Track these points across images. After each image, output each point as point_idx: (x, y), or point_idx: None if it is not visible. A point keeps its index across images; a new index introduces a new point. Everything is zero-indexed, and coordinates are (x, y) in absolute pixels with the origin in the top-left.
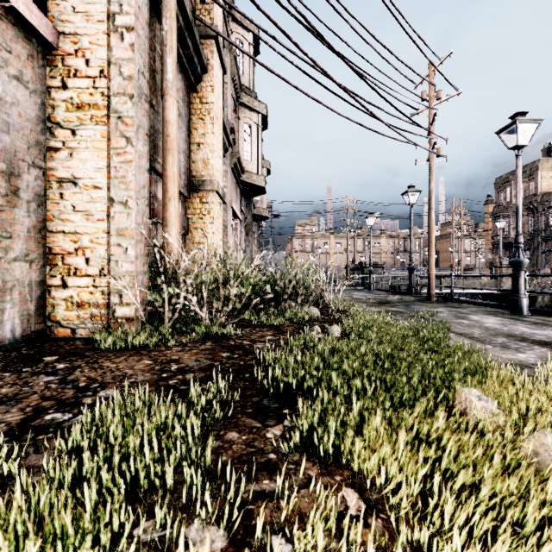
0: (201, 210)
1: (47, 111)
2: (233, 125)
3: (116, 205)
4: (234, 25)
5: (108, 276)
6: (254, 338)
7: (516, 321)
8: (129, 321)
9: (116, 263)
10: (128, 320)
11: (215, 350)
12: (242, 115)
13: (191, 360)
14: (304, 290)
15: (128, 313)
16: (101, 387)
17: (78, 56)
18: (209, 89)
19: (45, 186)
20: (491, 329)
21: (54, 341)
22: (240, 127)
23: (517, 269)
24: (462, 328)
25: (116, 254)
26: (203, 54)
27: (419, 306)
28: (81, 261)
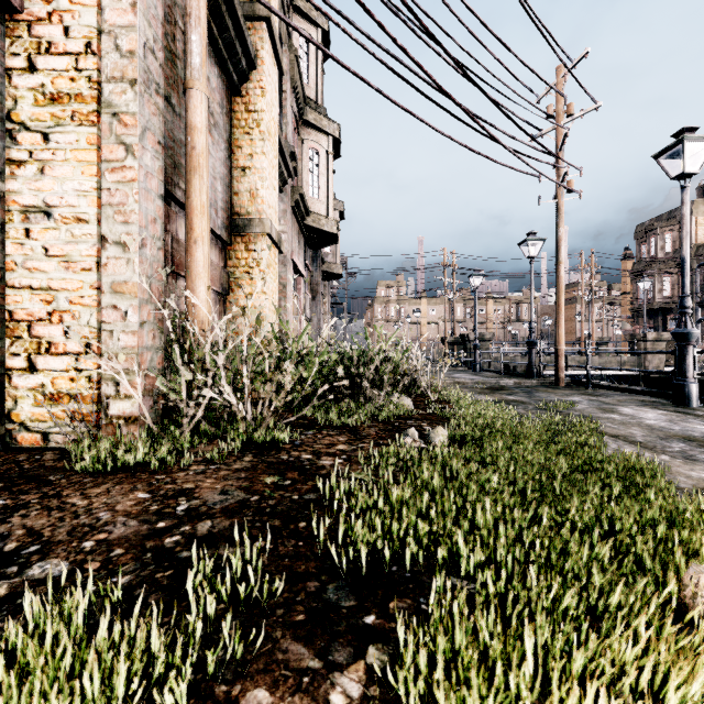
0: (247, 260)
1: (5, 105)
2: (294, 149)
3: (109, 247)
4: (295, 17)
5: (91, 354)
6: (318, 448)
7: (686, 416)
8: (130, 422)
9: (110, 334)
10: (127, 420)
11: (255, 471)
12: (307, 137)
13: (215, 490)
14: (391, 372)
15: (129, 410)
16: (40, 554)
17: (53, 22)
18: (258, 91)
19: (2, 218)
20: (656, 428)
21: (12, 454)
22: (304, 153)
23: (683, 343)
24: (615, 426)
25: (109, 320)
26: (249, 41)
27: (546, 394)
28: (57, 332)
